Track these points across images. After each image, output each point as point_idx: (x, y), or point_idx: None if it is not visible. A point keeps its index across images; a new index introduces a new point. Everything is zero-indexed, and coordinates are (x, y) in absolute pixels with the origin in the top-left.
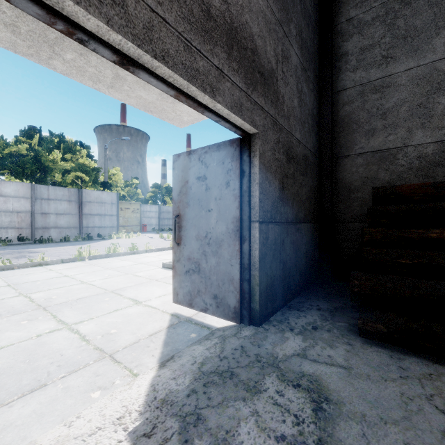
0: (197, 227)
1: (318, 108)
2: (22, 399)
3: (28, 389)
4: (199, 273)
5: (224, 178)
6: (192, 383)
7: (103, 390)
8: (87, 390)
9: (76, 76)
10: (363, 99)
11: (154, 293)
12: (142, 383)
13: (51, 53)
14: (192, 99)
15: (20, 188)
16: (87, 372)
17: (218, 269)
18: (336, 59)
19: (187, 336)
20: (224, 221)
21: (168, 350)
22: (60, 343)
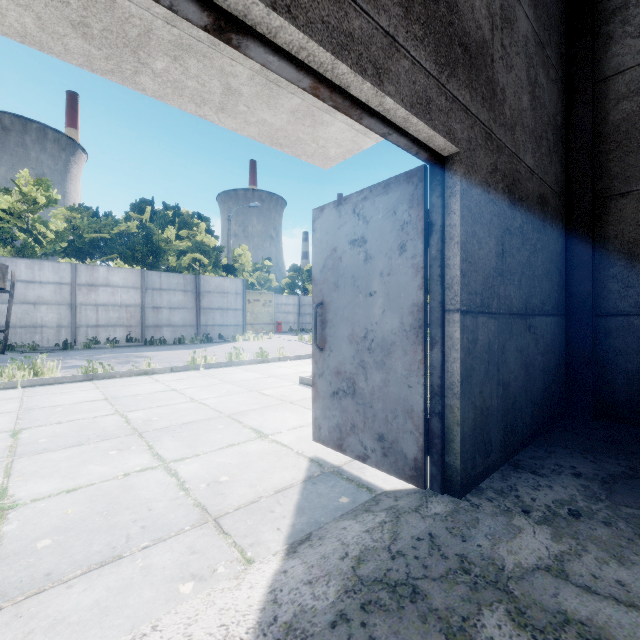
0: (350, 321)
1: (565, 113)
2: (86, 576)
3: (97, 559)
4: (353, 397)
5: (397, 238)
6: (341, 599)
7: (197, 581)
8: (175, 577)
9: (173, 99)
10: None
11: (287, 422)
12: (256, 581)
13: (136, 63)
14: (340, 91)
15: (129, 275)
16: (179, 544)
17: (386, 392)
18: (601, 20)
19: (334, 500)
20: (397, 311)
21: (303, 521)
22: (151, 489)
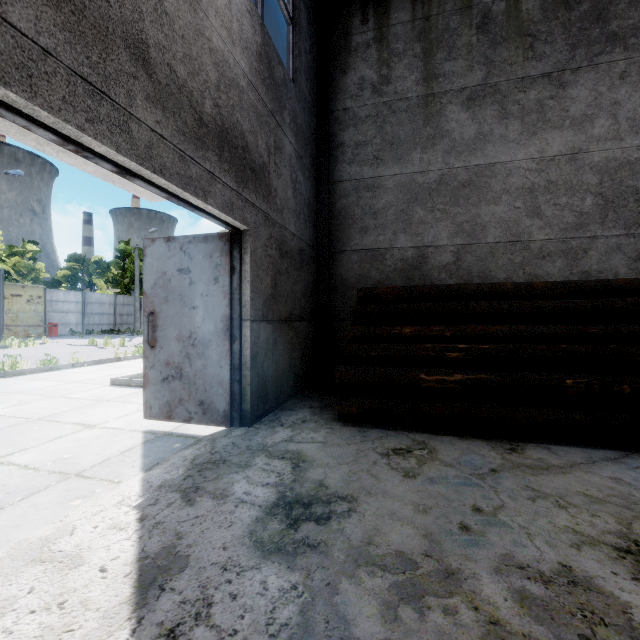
0: (178, 326)
1: (316, 196)
2: None
3: None
4: (181, 379)
5: (213, 273)
6: (187, 472)
7: (84, 498)
8: (63, 502)
9: (14, 135)
10: (358, 195)
11: (110, 414)
12: (131, 483)
13: None
14: (184, 201)
15: None
16: (53, 491)
17: (205, 372)
18: (333, 147)
19: (170, 447)
20: (213, 320)
21: (150, 460)
22: None
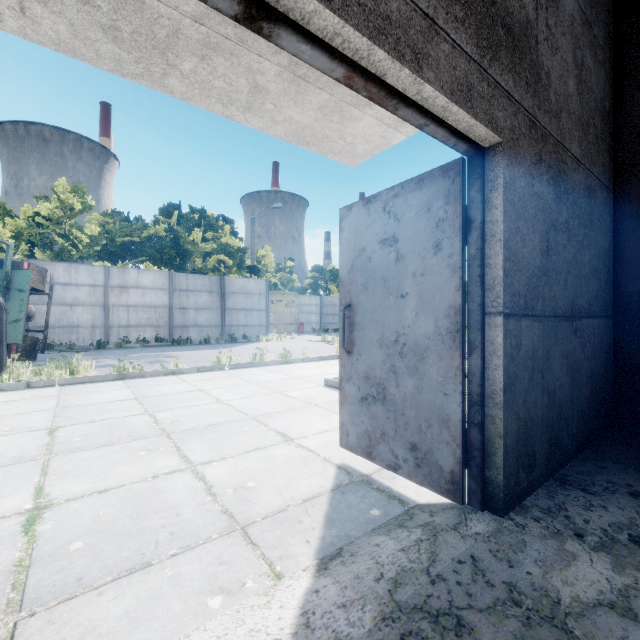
0: (380, 324)
1: (614, 97)
2: (116, 584)
3: (126, 566)
4: (383, 403)
5: (431, 236)
6: (379, 627)
7: (226, 595)
8: (203, 589)
9: (200, 100)
10: None
11: (312, 425)
12: (287, 600)
13: (165, 65)
14: (376, 80)
15: (158, 277)
16: (207, 553)
17: (419, 399)
18: None
19: (364, 511)
20: (431, 314)
21: (333, 534)
22: (179, 493)
